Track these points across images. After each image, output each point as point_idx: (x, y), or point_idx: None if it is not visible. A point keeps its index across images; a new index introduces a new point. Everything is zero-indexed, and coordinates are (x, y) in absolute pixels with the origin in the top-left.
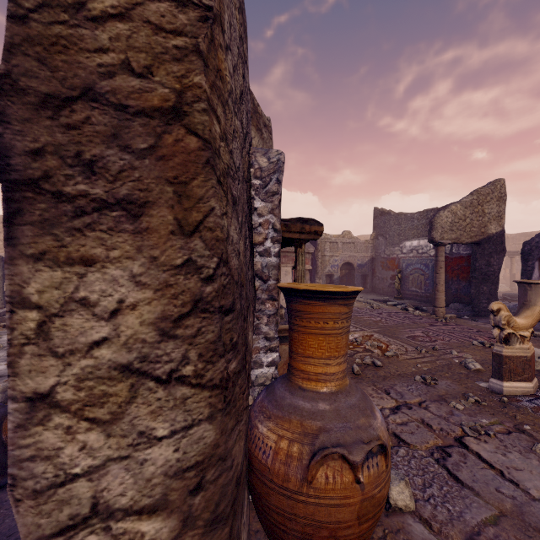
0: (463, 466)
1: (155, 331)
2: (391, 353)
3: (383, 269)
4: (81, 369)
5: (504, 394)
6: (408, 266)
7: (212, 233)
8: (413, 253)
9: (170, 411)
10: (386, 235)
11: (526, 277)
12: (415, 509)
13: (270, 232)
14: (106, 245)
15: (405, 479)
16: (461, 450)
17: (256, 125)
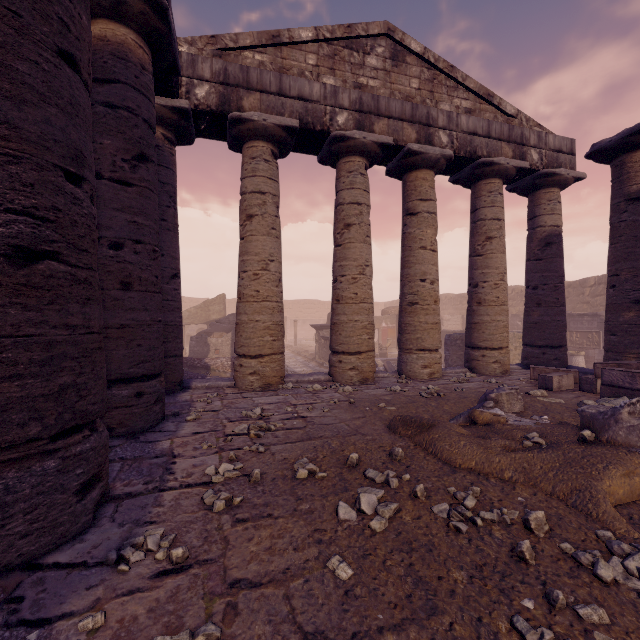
0: None
1: None
2: None
3: None
4: None
5: None
6: None
7: None
8: None
9: None
10: None
11: None
12: None
13: None
14: None
15: None
16: None
17: None
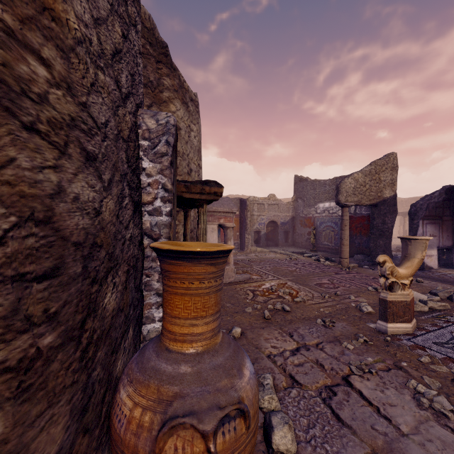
0: (346, 404)
1: None
2: (299, 299)
3: (301, 226)
4: None
5: (389, 334)
6: (322, 224)
7: (14, 188)
8: (326, 213)
9: None
10: (304, 198)
11: (413, 233)
12: (296, 451)
13: (160, 192)
14: None
15: (289, 423)
16: (346, 389)
17: (181, 98)
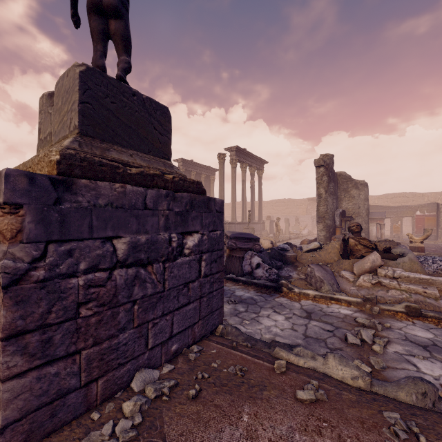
0: None
1: (323, 228)
2: None
3: None
4: (319, 229)
5: None
6: None
7: (326, 223)
8: None
9: (323, 232)
10: None
11: None
12: None
13: (337, 221)
14: (320, 224)
15: None
16: None
17: (355, 188)
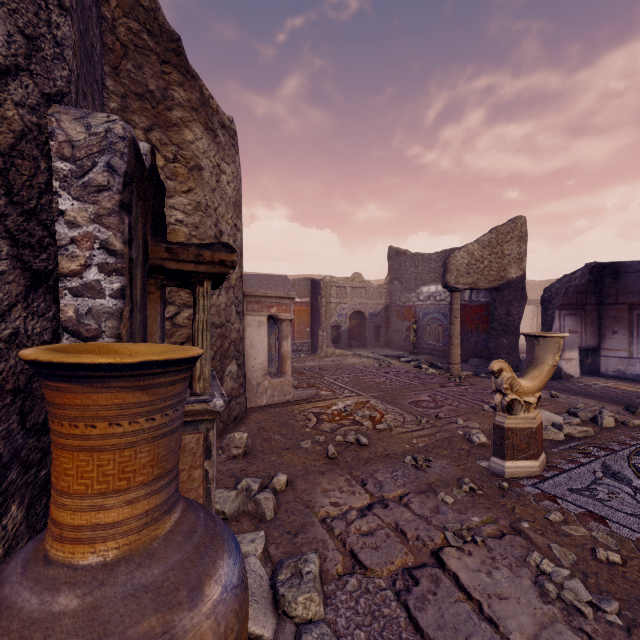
0: (431, 600)
1: None
2: (384, 426)
3: (398, 319)
4: None
5: (507, 477)
6: (425, 315)
7: None
8: (431, 300)
9: None
10: (402, 279)
11: (547, 328)
12: None
13: (96, 255)
14: None
15: None
16: (435, 572)
17: (204, 122)
